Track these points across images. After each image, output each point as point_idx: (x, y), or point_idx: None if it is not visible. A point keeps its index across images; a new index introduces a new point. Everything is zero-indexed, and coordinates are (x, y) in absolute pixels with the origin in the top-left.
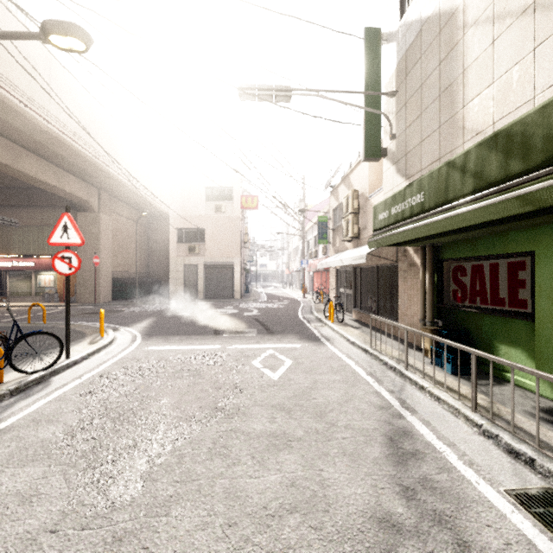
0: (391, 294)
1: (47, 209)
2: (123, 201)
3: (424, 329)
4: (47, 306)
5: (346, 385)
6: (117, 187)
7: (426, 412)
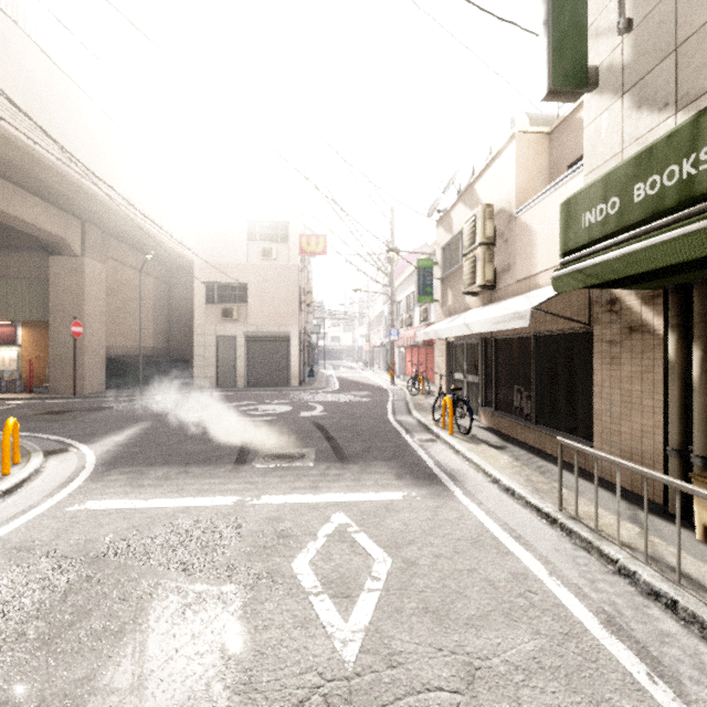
0: (571, 386)
1: (6, 252)
2: (126, 243)
3: None
4: None
5: (573, 700)
6: (110, 218)
7: None
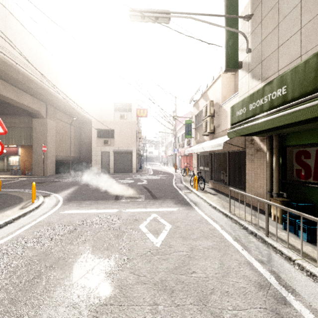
0: (240, 171)
1: (14, 116)
2: (63, 112)
3: (274, 200)
4: (13, 177)
5: (219, 253)
6: (57, 102)
7: (308, 294)
